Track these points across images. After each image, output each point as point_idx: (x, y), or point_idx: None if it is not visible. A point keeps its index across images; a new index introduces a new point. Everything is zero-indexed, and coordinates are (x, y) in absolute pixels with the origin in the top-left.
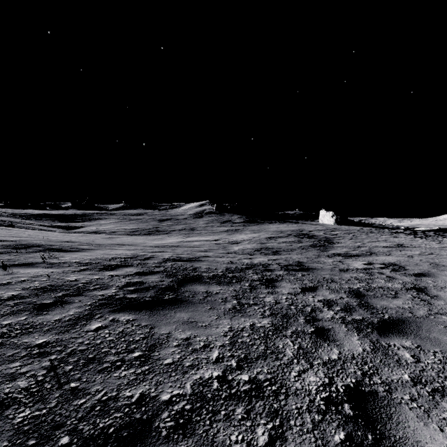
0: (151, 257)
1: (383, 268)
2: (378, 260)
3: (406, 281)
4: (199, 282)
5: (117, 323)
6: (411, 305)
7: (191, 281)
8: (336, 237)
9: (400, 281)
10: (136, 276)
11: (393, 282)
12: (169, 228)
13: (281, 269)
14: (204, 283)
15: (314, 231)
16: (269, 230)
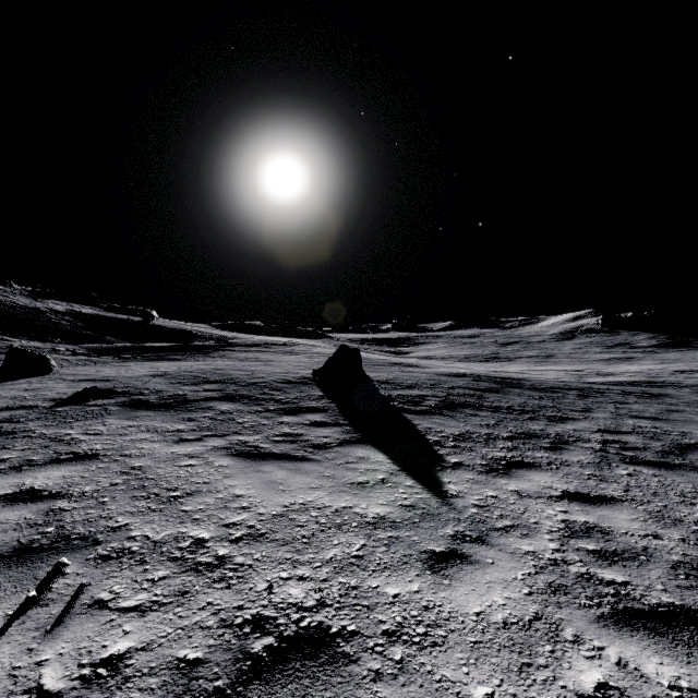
0: (485, 375)
1: None
2: None
3: None
4: (518, 389)
5: (466, 392)
6: None
7: (512, 388)
8: None
9: None
10: (473, 381)
11: None
12: (513, 355)
13: (617, 393)
14: (521, 389)
15: None
16: None
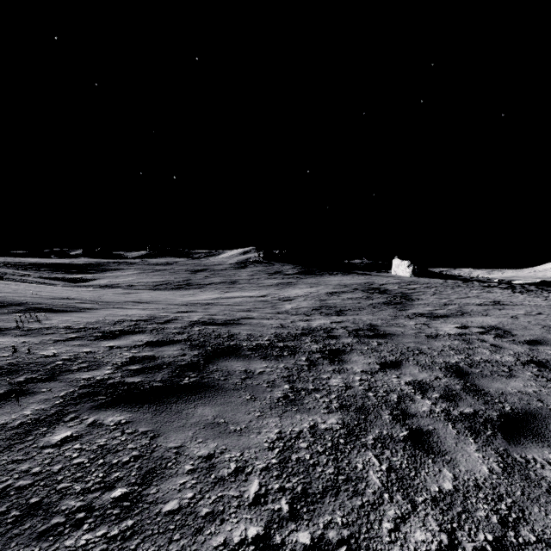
0: (174, 319)
1: (483, 333)
2: (474, 322)
3: (518, 351)
4: (236, 356)
5: (99, 430)
6: (536, 388)
7: (225, 355)
8: (414, 293)
9: (510, 351)
10: (146, 347)
11: (502, 353)
12: (203, 281)
13: (349, 336)
14: (243, 358)
15: (387, 285)
16: (330, 284)
